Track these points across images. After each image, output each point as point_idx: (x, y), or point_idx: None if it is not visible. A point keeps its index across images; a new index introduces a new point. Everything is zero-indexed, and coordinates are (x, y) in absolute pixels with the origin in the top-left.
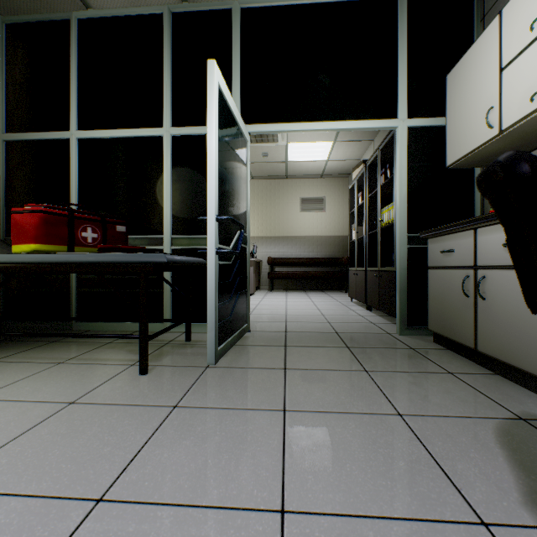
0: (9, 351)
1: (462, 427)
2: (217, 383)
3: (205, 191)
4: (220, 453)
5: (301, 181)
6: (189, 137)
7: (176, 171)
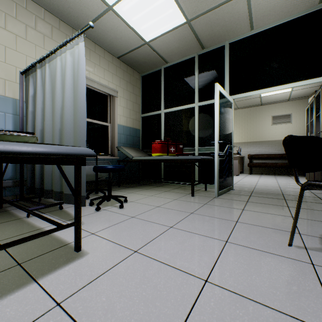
0: (149, 187)
1: (319, 223)
2: (218, 201)
3: (212, 127)
4: (220, 212)
5: (272, 105)
6: (205, 105)
7: (200, 120)
